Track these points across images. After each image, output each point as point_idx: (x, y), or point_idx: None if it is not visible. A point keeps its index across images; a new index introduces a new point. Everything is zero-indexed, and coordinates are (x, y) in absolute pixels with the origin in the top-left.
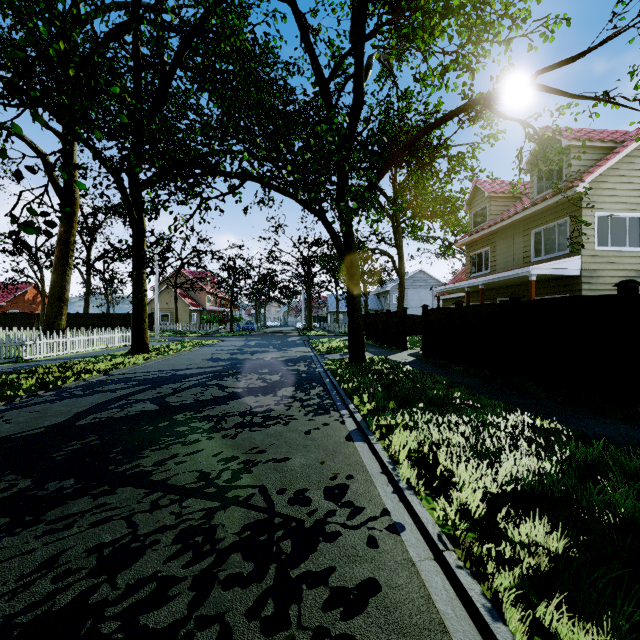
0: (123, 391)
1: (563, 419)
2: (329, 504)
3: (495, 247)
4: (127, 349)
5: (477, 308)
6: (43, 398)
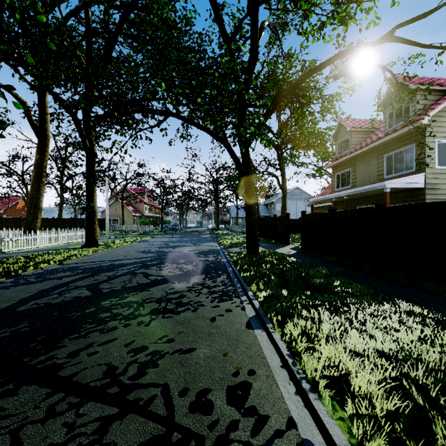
0: (68, 278)
1: (435, 308)
2: (231, 411)
3: (355, 168)
4: (83, 244)
5: (347, 213)
6: (2, 284)
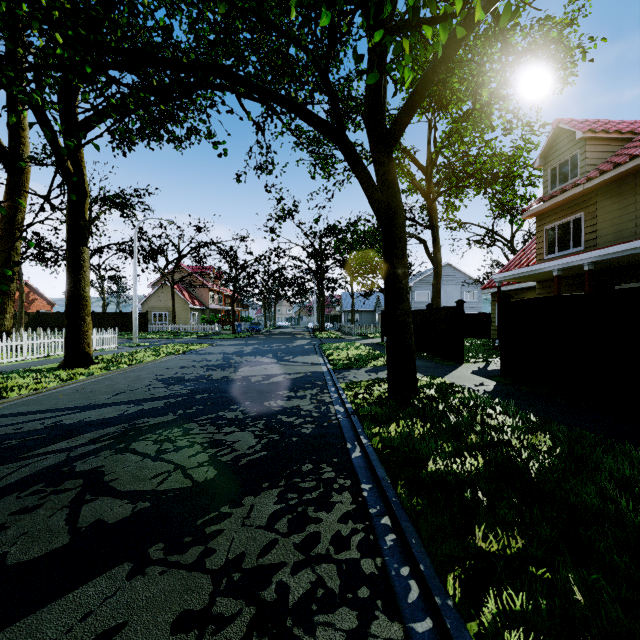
0: None
1: None
2: None
3: (595, 211)
4: None
5: None
6: None
